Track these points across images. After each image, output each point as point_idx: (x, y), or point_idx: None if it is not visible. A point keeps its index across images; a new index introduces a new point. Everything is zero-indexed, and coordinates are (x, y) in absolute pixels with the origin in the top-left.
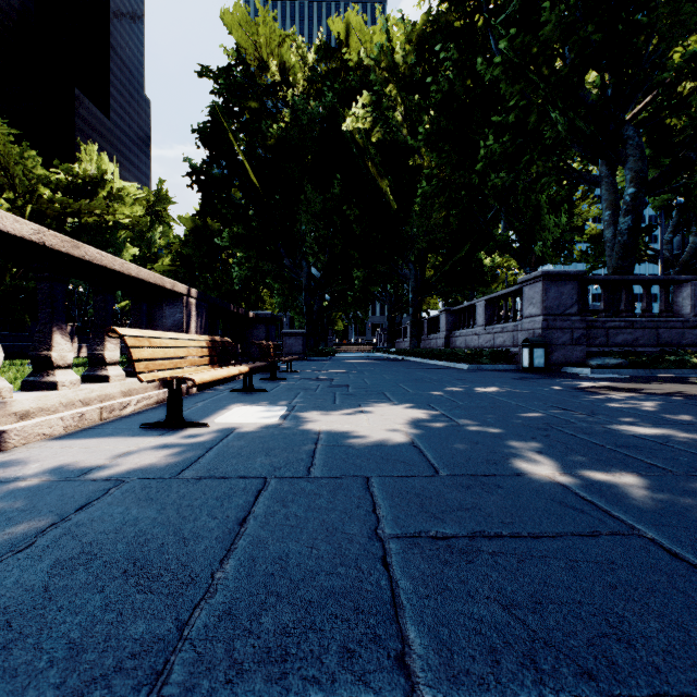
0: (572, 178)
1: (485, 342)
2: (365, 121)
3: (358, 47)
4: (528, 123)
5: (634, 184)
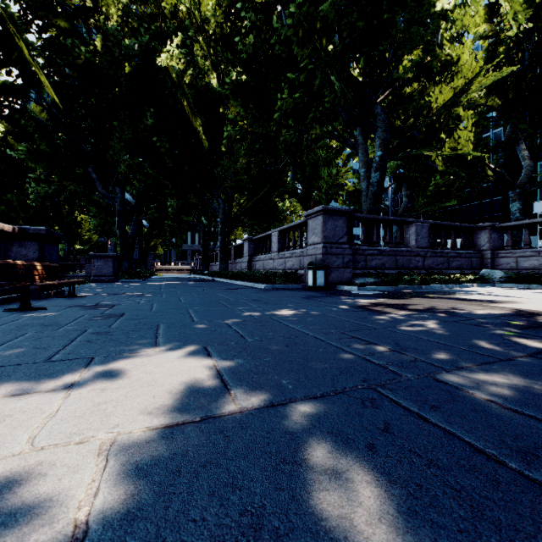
0: (340, 141)
1: (278, 265)
2: (178, 67)
3: (173, 0)
4: (310, 92)
5: (381, 149)
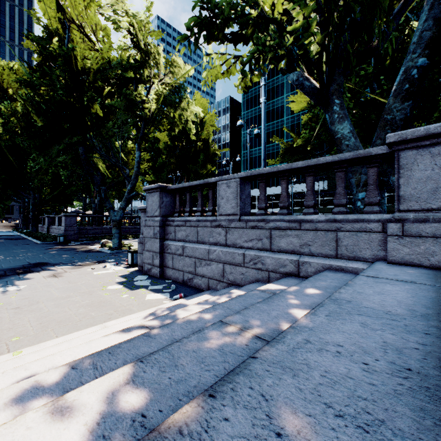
0: None
1: (57, 232)
2: None
3: None
4: None
5: None
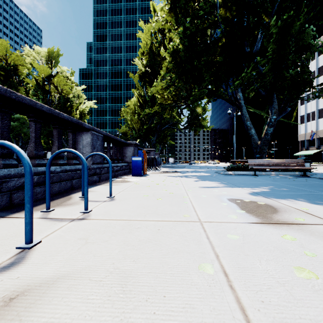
0: None
1: None
2: None
3: None
4: None
5: (21, 143)
